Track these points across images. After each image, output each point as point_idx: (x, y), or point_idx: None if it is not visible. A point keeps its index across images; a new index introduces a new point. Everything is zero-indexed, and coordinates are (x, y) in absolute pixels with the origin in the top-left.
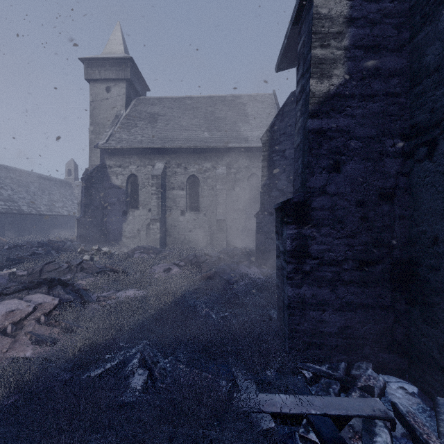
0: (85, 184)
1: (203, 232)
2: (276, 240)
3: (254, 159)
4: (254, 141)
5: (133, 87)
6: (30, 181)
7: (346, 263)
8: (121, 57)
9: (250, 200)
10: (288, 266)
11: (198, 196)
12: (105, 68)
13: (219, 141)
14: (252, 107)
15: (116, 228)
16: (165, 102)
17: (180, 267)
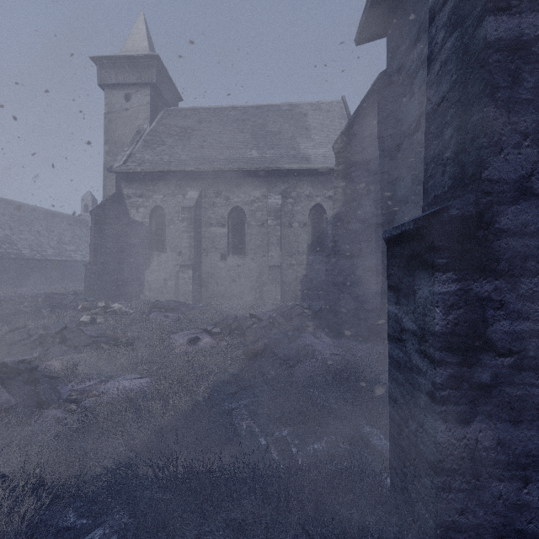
0: (95, 219)
1: (250, 282)
2: (389, 303)
3: (318, 186)
4: (319, 161)
5: (160, 94)
6: (36, 218)
7: None
8: (143, 55)
9: (313, 240)
10: (436, 372)
11: (244, 235)
12: (123, 69)
13: (272, 162)
14: (315, 118)
15: (137, 277)
16: (201, 113)
17: (213, 335)
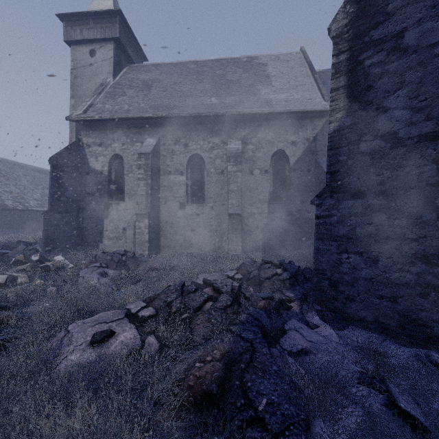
0: (53, 167)
1: (210, 231)
2: None
3: (280, 131)
4: (281, 105)
5: (124, 50)
6: (23, 174)
7: None
8: (106, 10)
9: (275, 188)
10: None
11: (203, 183)
12: (88, 26)
13: (231, 107)
14: (275, 67)
15: (96, 226)
16: (163, 68)
17: (140, 323)
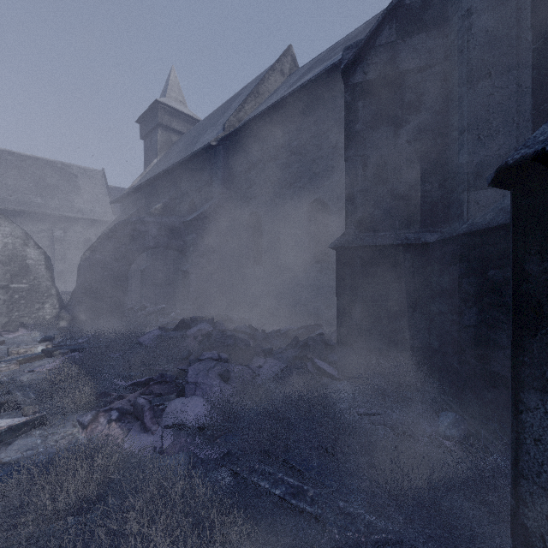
0: None
1: None
2: None
3: (88, 227)
4: (89, 214)
5: None
6: None
7: (130, 282)
8: None
9: None
10: None
11: None
12: None
13: (55, 209)
14: (84, 181)
15: None
16: None
17: None
